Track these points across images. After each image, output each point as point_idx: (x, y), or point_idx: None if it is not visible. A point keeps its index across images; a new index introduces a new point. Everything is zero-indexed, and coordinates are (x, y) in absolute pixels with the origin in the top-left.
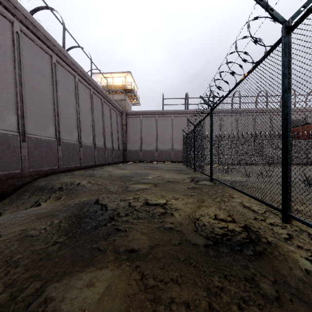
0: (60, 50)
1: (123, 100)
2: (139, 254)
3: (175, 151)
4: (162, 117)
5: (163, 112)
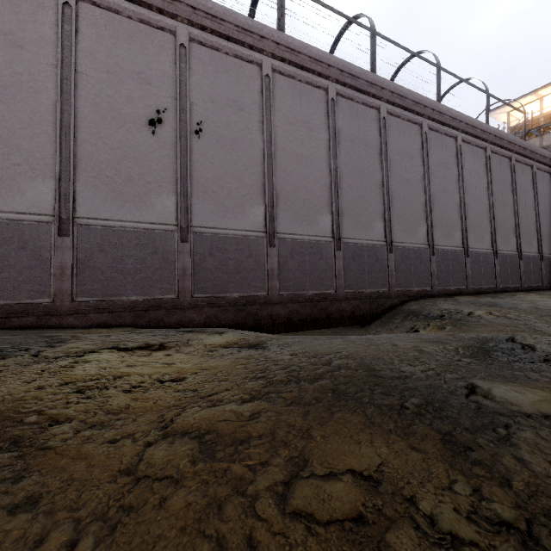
0: (433, 109)
1: None
2: None
3: None
4: None
5: None
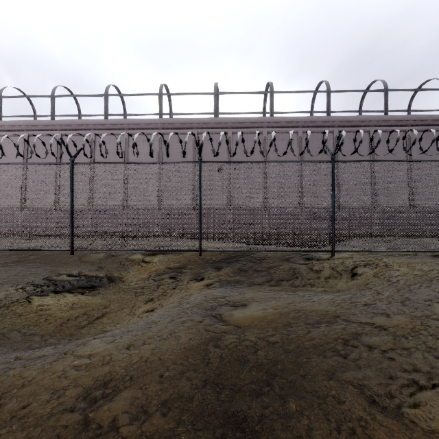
0: (378, 120)
1: None
2: None
3: None
4: None
5: None
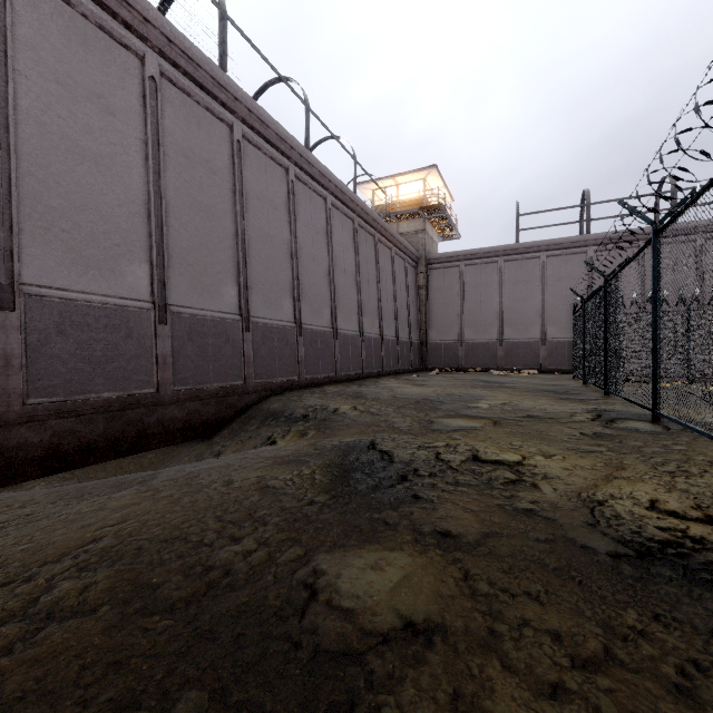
0: (301, 155)
1: (419, 231)
2: (459, 542)
3: (550, 345)
4: (514, 261)
5: (516, 248)
